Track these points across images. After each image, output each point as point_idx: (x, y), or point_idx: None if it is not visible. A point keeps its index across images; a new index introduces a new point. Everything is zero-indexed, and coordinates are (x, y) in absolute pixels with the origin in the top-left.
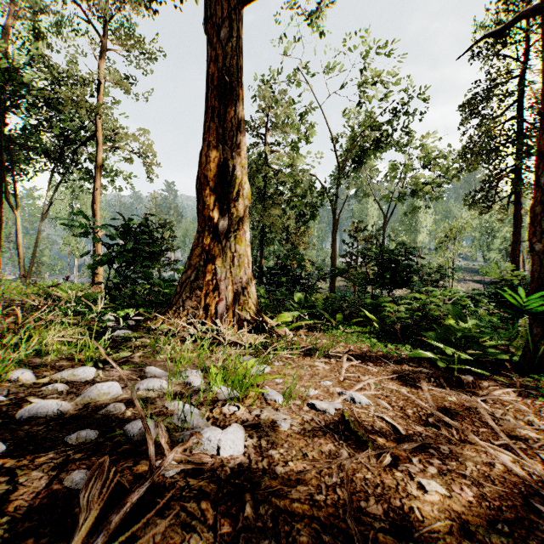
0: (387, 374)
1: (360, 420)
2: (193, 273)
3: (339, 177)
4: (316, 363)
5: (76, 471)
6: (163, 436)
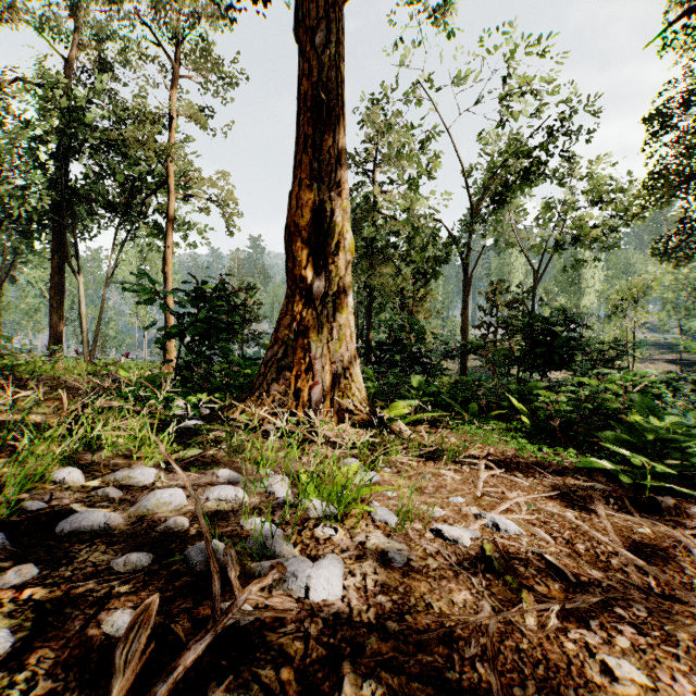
0: (543, 490)
1: (508, 556)
2: (280, 349)
3: (472, 221)
4: (442, 471)
5: (119, 610)
6: (233, 568)
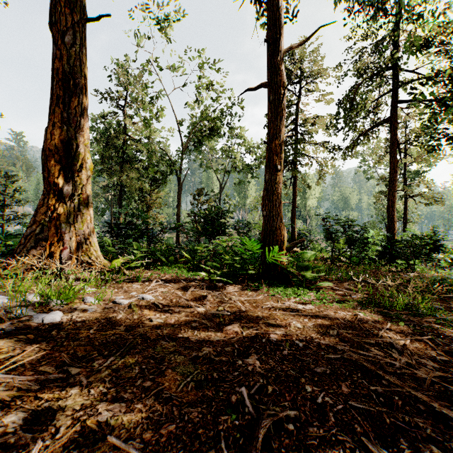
0: (178, 287)
1: (141, 305)
2: (38, 227)
3: (183, 153)
4: (134, 285)
5: None
6: (5, 316)
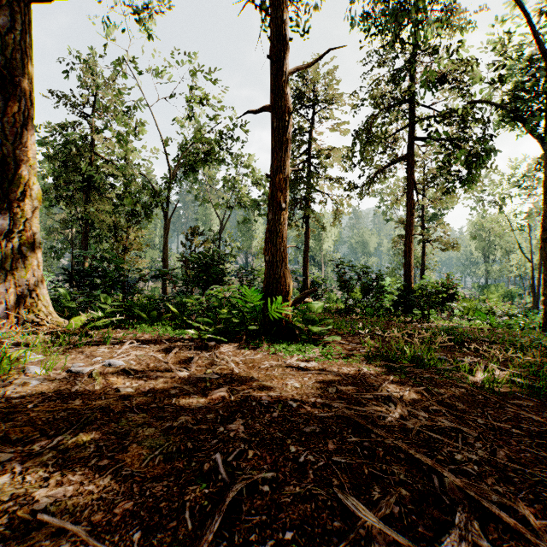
0: (159, 349)
1: (106, 373)
2: None
3: (171, 182)
4: (99, 349)
5: None
6: None
